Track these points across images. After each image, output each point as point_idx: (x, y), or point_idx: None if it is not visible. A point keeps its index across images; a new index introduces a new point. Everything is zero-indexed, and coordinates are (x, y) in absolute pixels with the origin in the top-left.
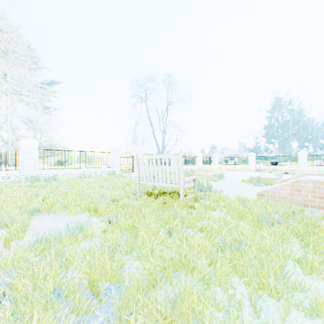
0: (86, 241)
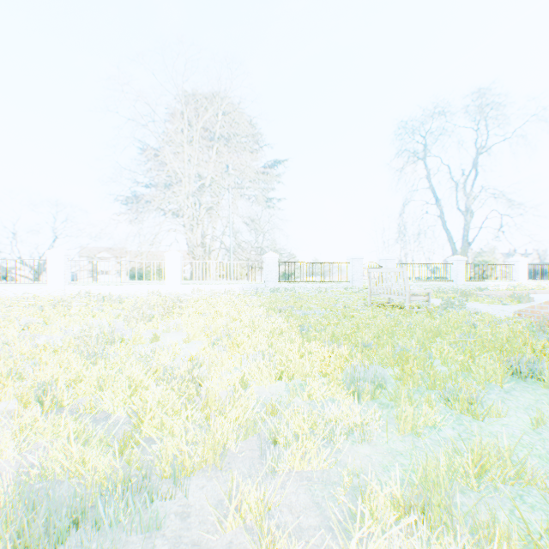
0: None
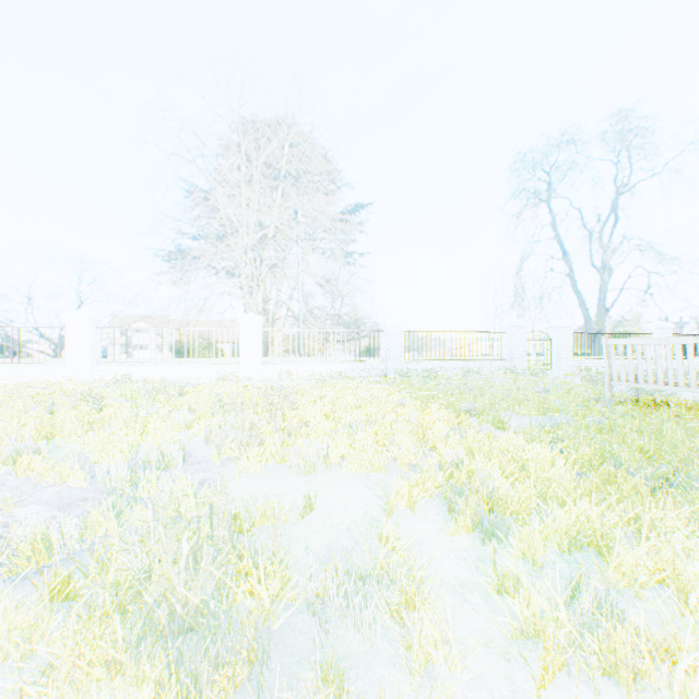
0: None
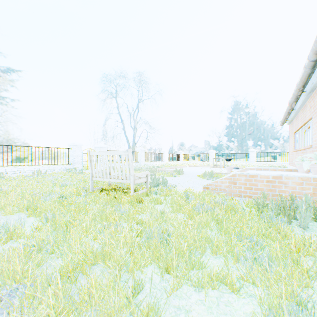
0: (12, 242)
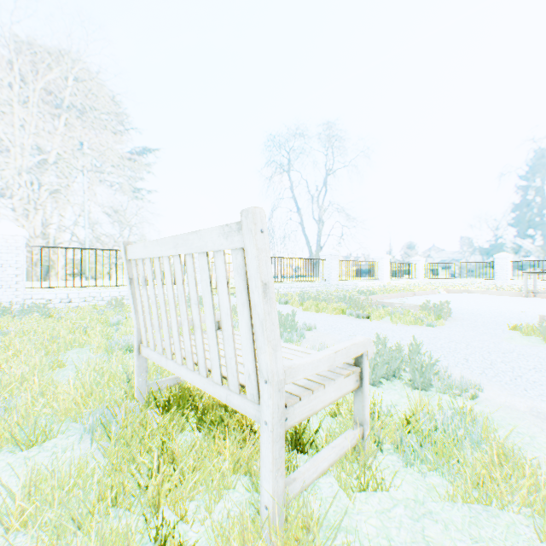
0: None
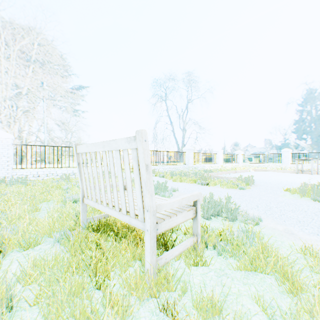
0: None
